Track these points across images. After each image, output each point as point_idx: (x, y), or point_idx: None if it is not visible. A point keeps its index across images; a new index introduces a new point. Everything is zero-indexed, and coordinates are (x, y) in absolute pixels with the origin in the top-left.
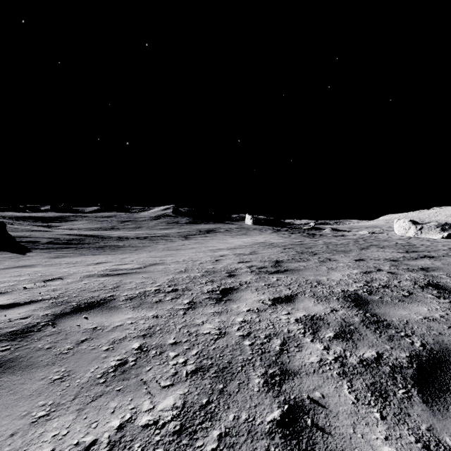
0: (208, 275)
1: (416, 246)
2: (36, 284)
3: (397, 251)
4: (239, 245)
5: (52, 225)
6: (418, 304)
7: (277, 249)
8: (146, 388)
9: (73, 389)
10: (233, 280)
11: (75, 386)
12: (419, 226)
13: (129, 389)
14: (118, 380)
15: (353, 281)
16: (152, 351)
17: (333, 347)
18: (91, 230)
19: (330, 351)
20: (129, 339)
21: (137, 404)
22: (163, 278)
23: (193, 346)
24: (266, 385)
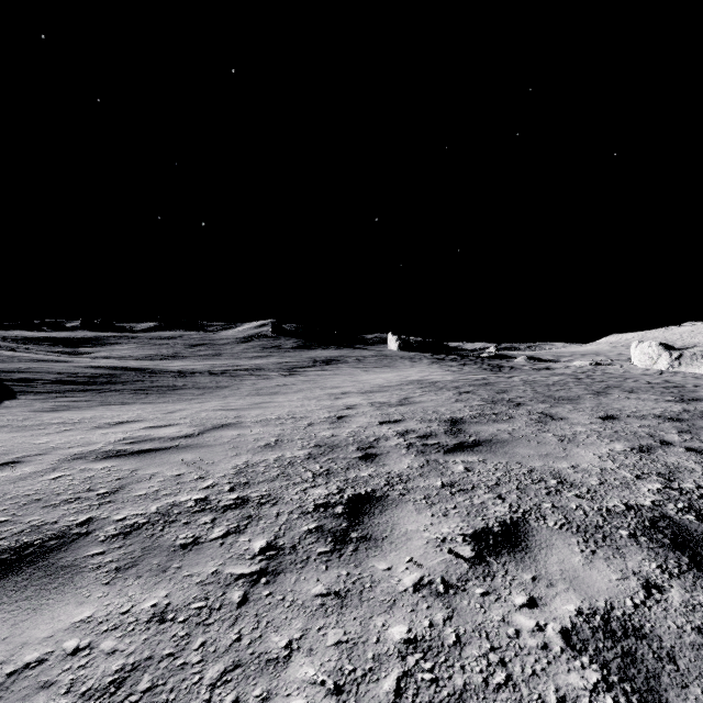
0: (321, 457)
1: (688, 388)
2: None
3: (663, 398)
4: (378, 386)
5: (79, 352)
6: None
7: (447, 393)
8: None
9: None
10: (373, 469)
11: None
12: (676, 353)
13: None
14: None
15: (632, 475)
16: None
17: None
18: (139, 360)
19: None
20: None
21: None
22: (226, 464)
23: None
24: None
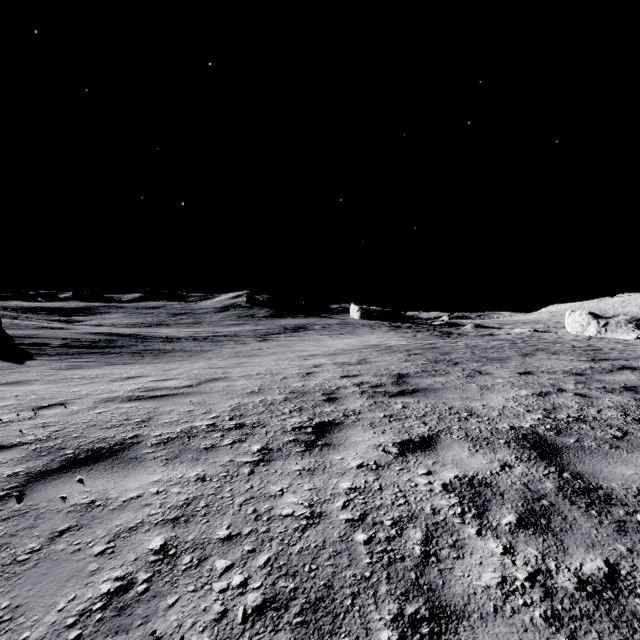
0: (295, 399)
1: (603, 351)
2: (22, 414)
3: (578, 358)
4: (341, 349)
5: (73, 320)
6: None
7: (399, 355)
8: None
9: None
10: (334, 407)
11: None
12: (603, 321)
13: None
14: (105, 634)
15: (525, 410)
16: (185, 556)
17: (521, 547)
18: (128, 327)
19: (518, 557)
20: (147, 528)
21: None
22: (224, 404)
23: (261, 544)
24: None
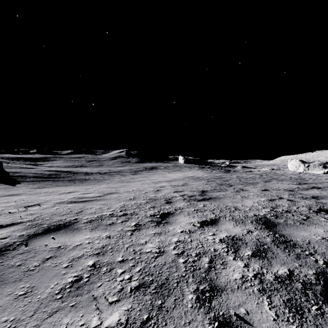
0: (151, 202)
1: (305, 179)
2: (19, 209)
3: (292, 183)
4: (174, 178)
5: (38, 164)
6: (316, 226)
7: (203, 181)
8: (96, 304)
9: (34, 305)
10: (170, 206)
11: (36, 302)
12: (307, 164)
13: (81, 305)
14: (72, 296)
15: (262, 207)
16: (103, 268)
17: (252, 264)
18: (66, 167)
19: (250, 268)
20: (85, 257)
21: (87, 320)
22: (117, 205)
23: (137, 263)
24: (198, 301)
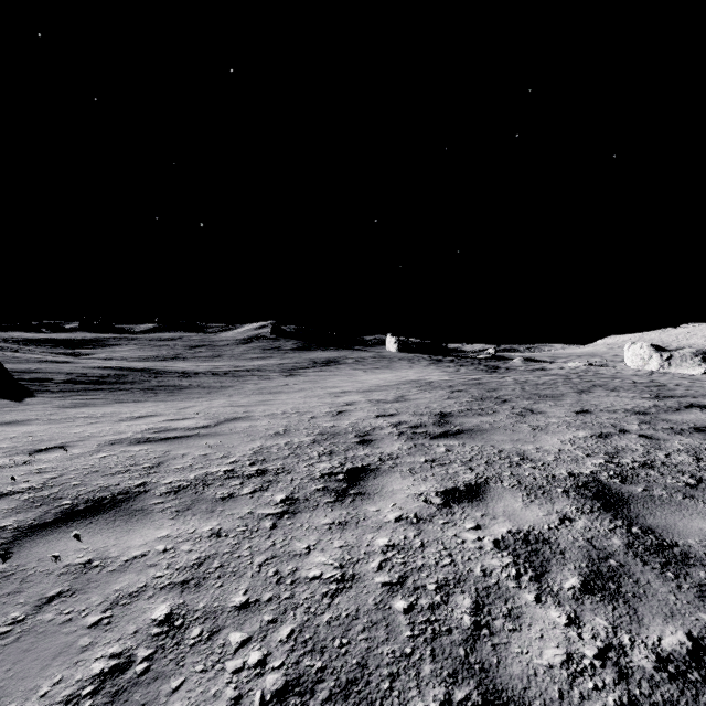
0: (325, 442)
1: (668, 387)
2: (16, 458)
3: (640, 395)
4: (376, 385)
5: (80, 353)
6: None
7: (441, 392)
8: None
9: None
10: (368, 450)
11: None
12: (666, 354)
13: None
14: None
15: (584, 453)
16: (193, 628)
17: (587, 617)
18: (141, 361)
19: (584, 630)
20: (150, 593)
21: None
22: (244, 447)
23: (284, 614)
24: None
